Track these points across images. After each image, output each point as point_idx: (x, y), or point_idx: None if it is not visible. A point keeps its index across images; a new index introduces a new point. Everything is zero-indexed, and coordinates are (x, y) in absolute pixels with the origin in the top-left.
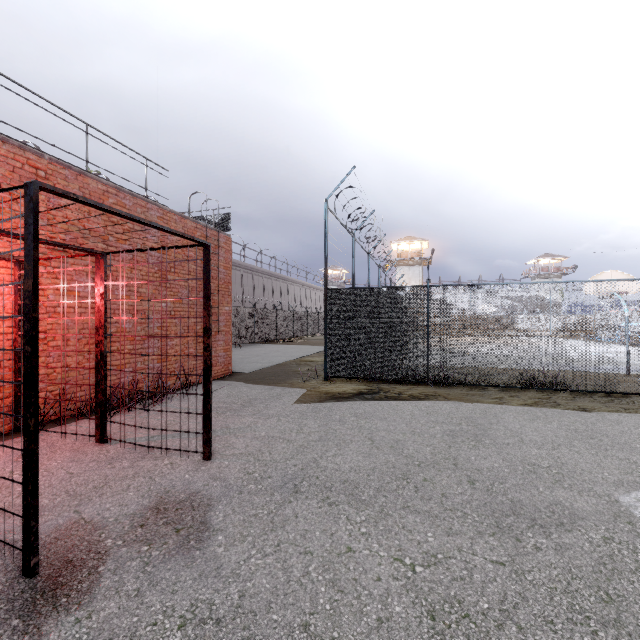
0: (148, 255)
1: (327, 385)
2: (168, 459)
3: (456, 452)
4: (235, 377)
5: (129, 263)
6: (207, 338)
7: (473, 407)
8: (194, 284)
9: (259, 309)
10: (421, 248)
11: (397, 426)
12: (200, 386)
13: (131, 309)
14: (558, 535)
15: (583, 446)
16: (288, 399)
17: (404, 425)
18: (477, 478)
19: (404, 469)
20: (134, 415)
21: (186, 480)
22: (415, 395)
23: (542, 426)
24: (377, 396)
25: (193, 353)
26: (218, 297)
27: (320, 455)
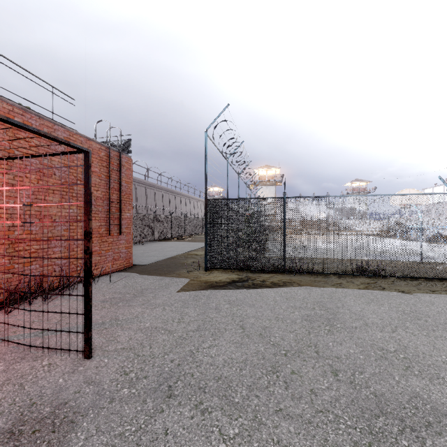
0: (30, 161)
1: (207, 275)
2: (48, 359)
3: (315, 338)
4: (134, 269)
5: (36, 175)
6: (87, 241)
7: (321, 292)
8: (99, 194)
9: (158, 215)
10: (275, 173)
11: (263, 312)
12: (103, 278)
13: (38, 214)
14: (431, 441)
15: (415, 327)
16: (174, 288)
17: (269, 311)
18: (339, 368)
19: (273, 360)
20: (33, 308)
21: (58, 386)
22: (275, 282)
23: (377, 308)
24: (246, 284)
25: (98, 250)
26: (120, 205)
27: (197, 347)
